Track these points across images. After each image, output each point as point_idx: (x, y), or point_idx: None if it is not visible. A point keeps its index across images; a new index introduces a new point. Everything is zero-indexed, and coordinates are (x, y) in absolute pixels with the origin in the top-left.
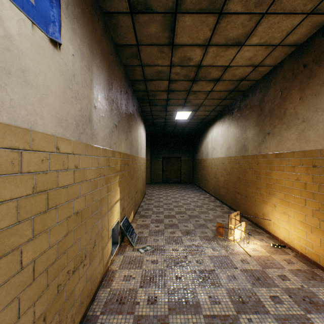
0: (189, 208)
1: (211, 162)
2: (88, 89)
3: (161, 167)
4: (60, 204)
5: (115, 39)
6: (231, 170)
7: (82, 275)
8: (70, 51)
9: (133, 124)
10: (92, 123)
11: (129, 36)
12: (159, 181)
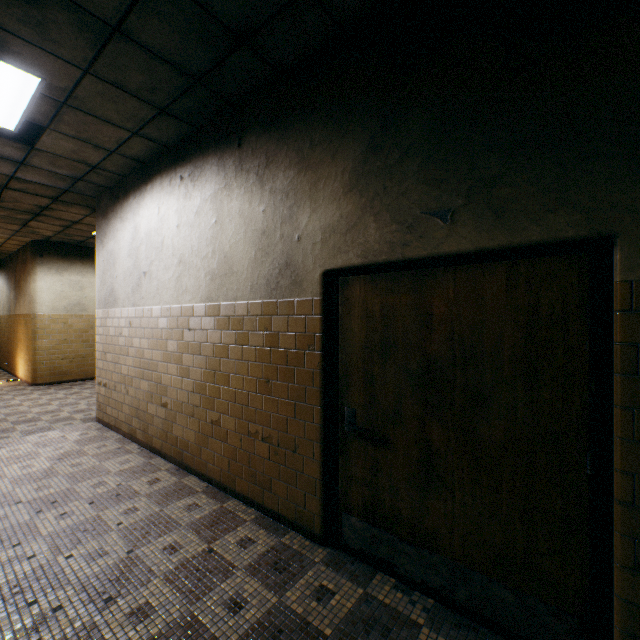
0: None
1: None
2: None
3: None
4: None
5: None
6: (6, 330)
7: None
8: None
9: None
10: None
11: None
12: None
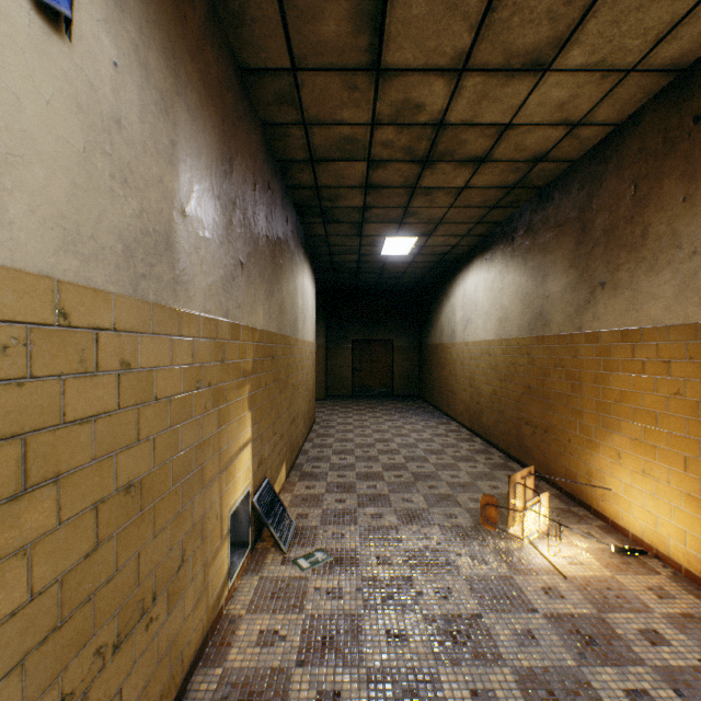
0: (414, 457)
1: (463, 352)
2: (163, 163)
3: (349, 363)
4: (71, 470)
5: (238, 55)
6: (510, 370)
7: (144, 649)
8: (106, 52)
9: (286, 265)
10: (175, 252)
11: (272, 45)
12: (344, 394)
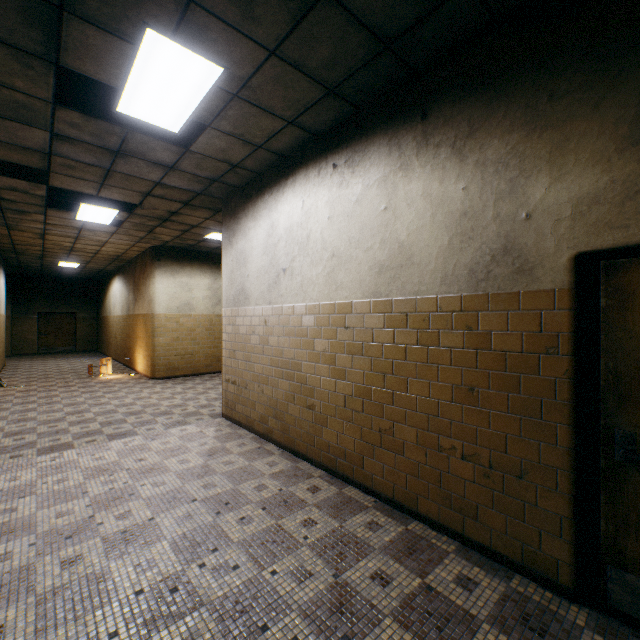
0: (74, 369)
1: (114, 321)
2: None
3: (36, 329)
4: None
5: None
6: (124, 328)
7: None
8: None
9: None
10: None
11: (4, 232)
12: (31, 353)
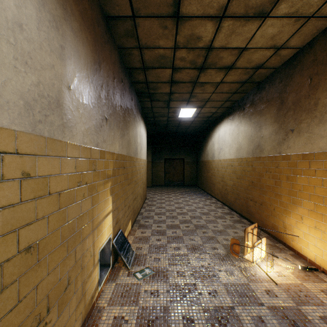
0: (195, 216)
1: (218, 164)
2: (54, 57)
3: (163, 169)
4: None
5: (104, 8)
6: (242, 174)
7: None
8: None
9: (131, 121)
10: (63, 109)
11: (122, 2)
12: (161, 184)
